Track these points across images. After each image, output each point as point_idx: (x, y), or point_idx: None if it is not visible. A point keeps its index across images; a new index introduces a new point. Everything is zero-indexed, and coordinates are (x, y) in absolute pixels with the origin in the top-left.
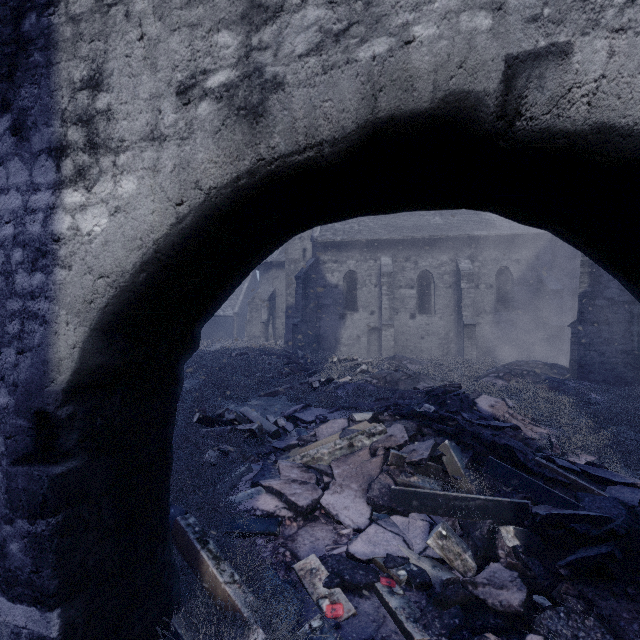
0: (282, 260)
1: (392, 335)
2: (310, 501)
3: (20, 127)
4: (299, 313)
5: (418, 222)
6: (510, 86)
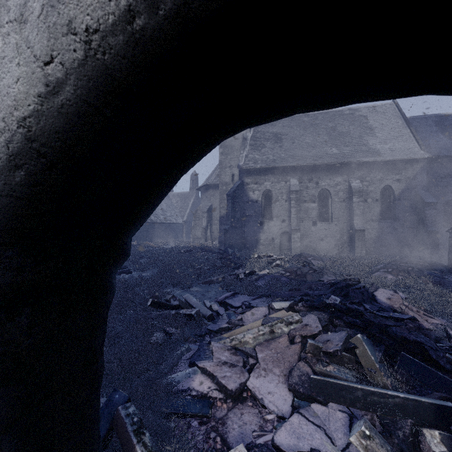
0: (217, 183)
1: (299, 237)
2: (238, 385)
3: None
4: (229, 221)
5: (318, 152)
6: None
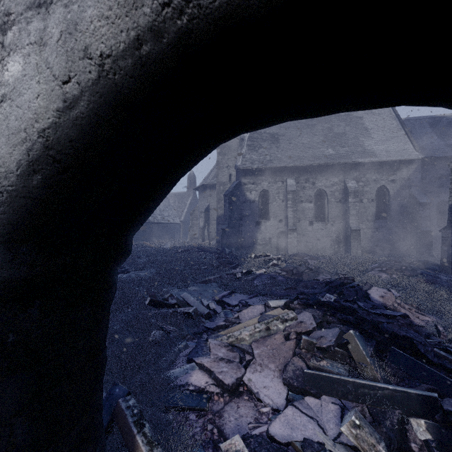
0: (214, 183)
1: (295, 237)
2: (234, 379)
3: None
4: (226, 221)
5: (315, 153)
6: None
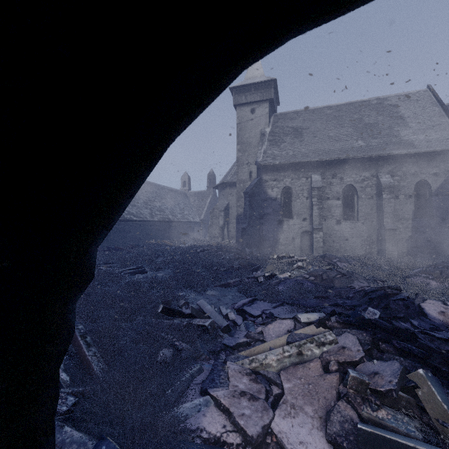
0: (234, 181)
1: (321, 237)
2: (260, 428)
3: None
4: (246, 220)
5: (343, 146)
6: None
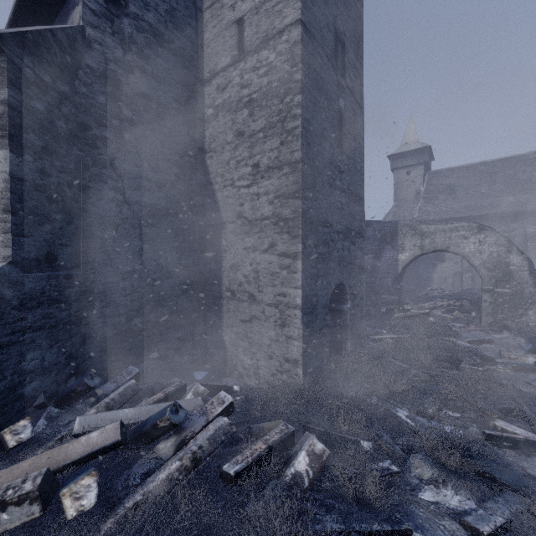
0: None
1: (470, 277)
2: None
3: (393, 247)
4: None
5: (493, 202)
6: (446, 249)
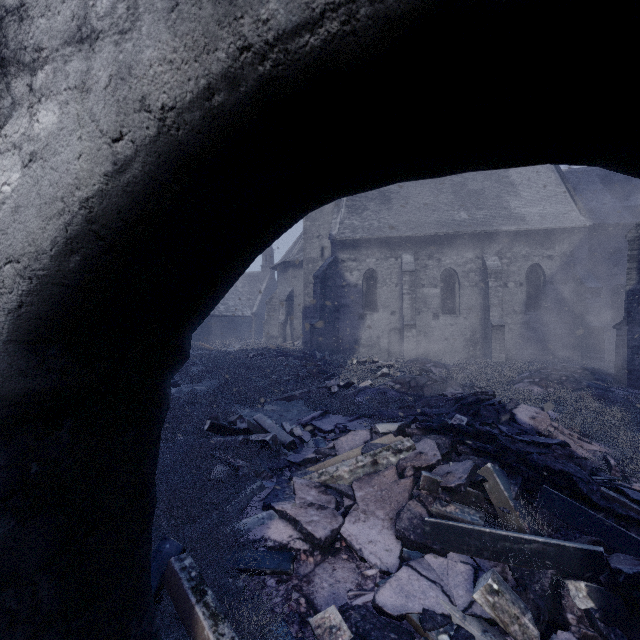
0: (300, 259)
1: (414, 336)
2: (329, 532)
3: None
4: (317, 313)
5: (441, 218)
6: None
